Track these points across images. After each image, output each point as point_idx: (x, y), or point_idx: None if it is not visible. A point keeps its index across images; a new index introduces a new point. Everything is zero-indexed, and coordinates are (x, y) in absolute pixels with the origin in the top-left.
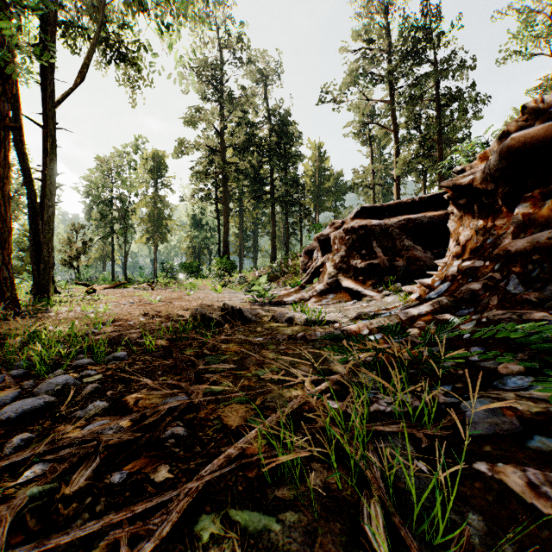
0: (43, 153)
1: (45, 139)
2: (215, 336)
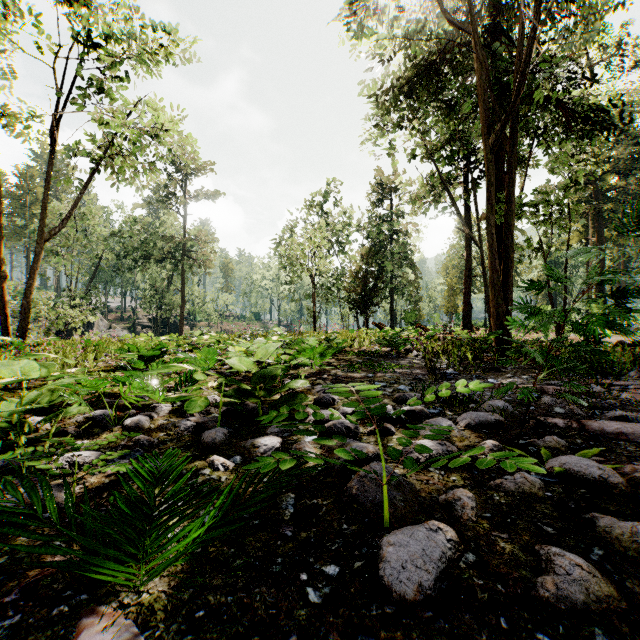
0: (466, 248)
1: (467, 239)
2: (637, 349)
